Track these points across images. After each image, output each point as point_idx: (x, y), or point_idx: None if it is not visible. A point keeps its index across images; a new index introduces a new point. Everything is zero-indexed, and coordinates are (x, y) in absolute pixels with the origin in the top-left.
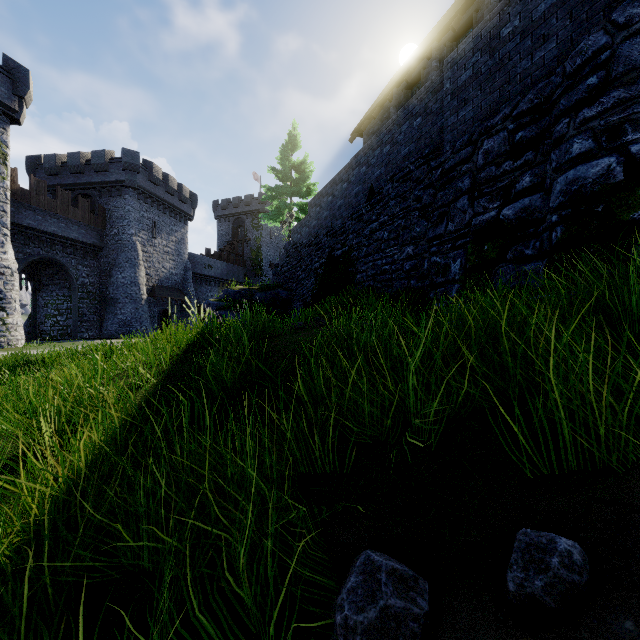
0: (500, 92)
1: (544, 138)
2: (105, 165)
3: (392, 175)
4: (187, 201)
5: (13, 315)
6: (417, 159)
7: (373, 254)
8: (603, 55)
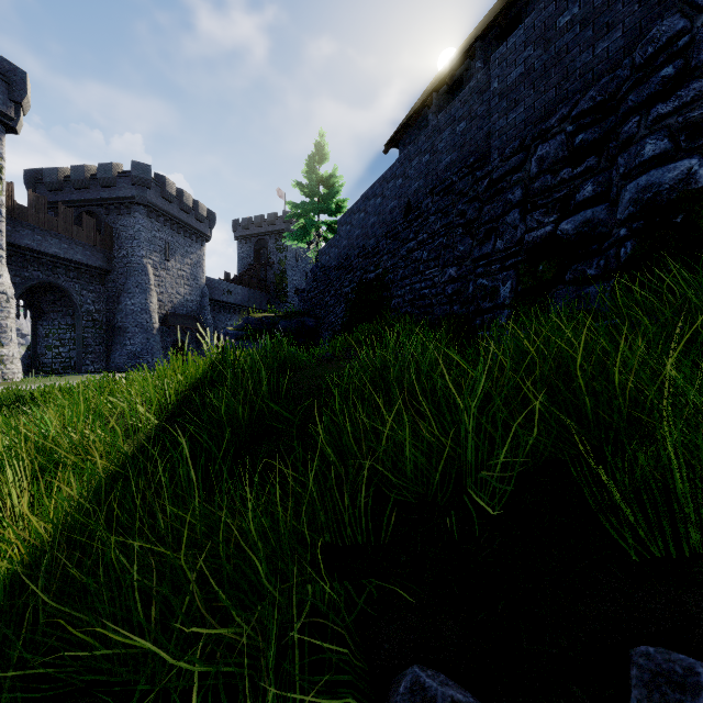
0: (556, 90)
1: (609, 141)
2: (112, 179)
3: (432, 188)
4: (204, 220)
5: (9, 346)
6: (460, 169)
7: (410, 277)
8: (680, 41)
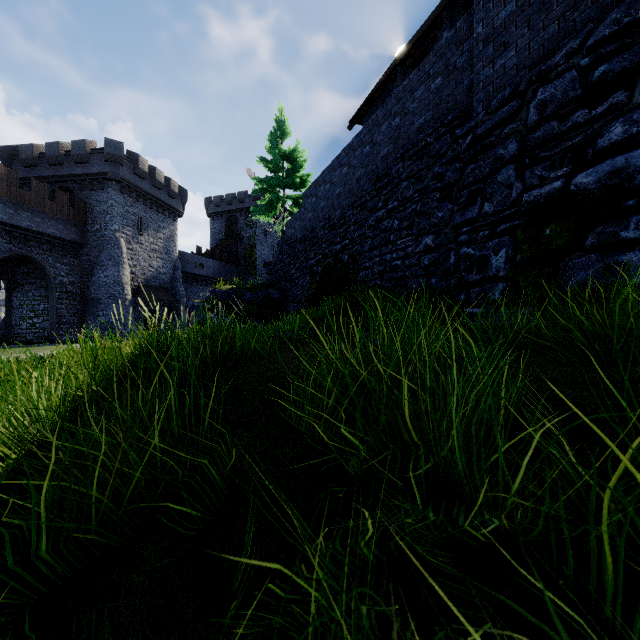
0: (560, 23)
1: None
2: (86, 156)
3: (403, 152)
4: (176, 196)
5: None
6: (436, 129)
7: (380, 247)
8: None
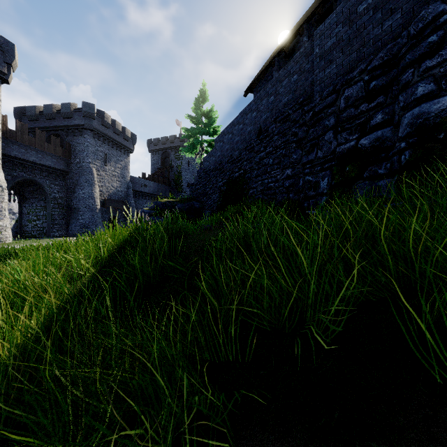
0: (357, 53)
1: (392, 85)
2: (70, 113)
3: (275, 118)
4: (129, 139)
5: (3, 220)
6: (294, 105)
7: (261, 175)
8: (441, 18)
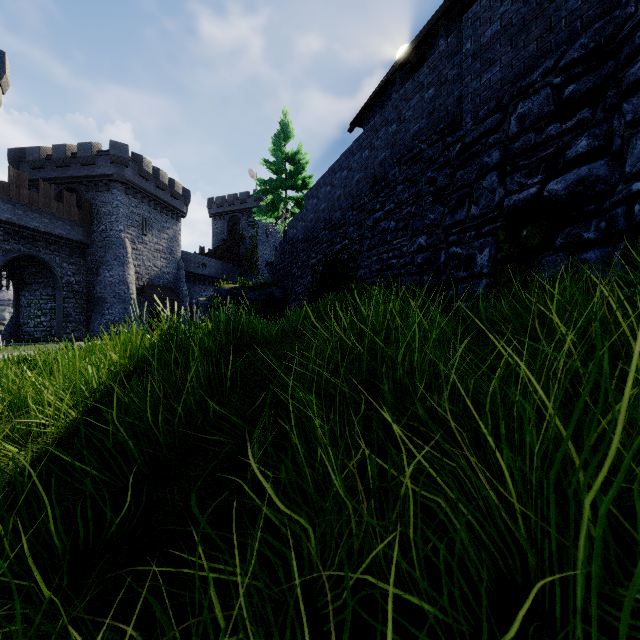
0: (538, 44)
1: (605, 90)
2: (92, 158)
3: (399, 157)
4: (179, 197)
5: None
6: (429, 136)
7: (377, 247)
8: None
